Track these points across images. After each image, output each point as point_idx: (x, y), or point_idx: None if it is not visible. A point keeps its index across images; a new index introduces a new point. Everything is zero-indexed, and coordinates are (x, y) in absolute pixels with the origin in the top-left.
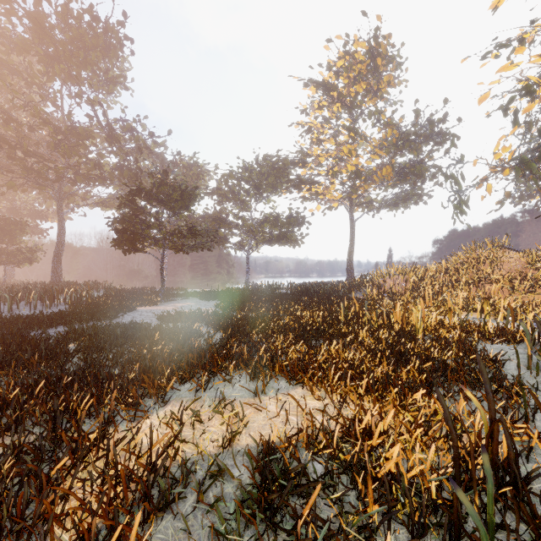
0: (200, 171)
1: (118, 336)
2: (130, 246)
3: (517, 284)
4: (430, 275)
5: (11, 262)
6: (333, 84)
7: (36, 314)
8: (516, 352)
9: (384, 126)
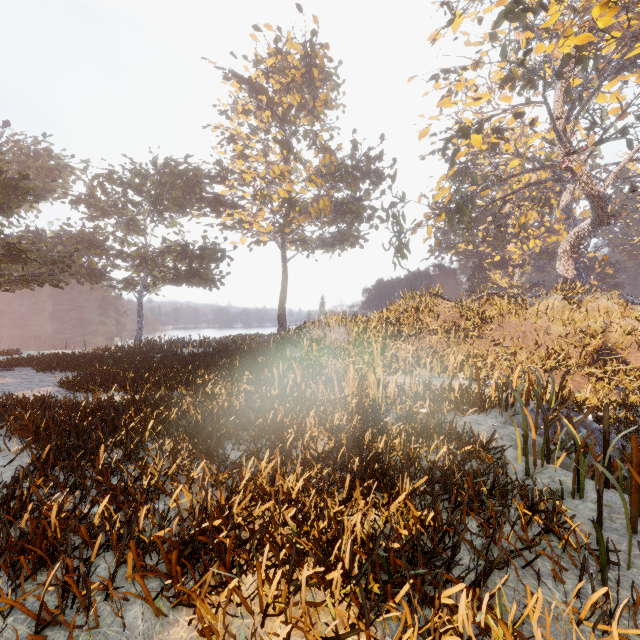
0: (57, 165)
1: None
2: None
3: (453, 335)
4: (373, 326)
5: None
6: (262, 85)
7: None
8: (525, 439)
9: (321, 149)
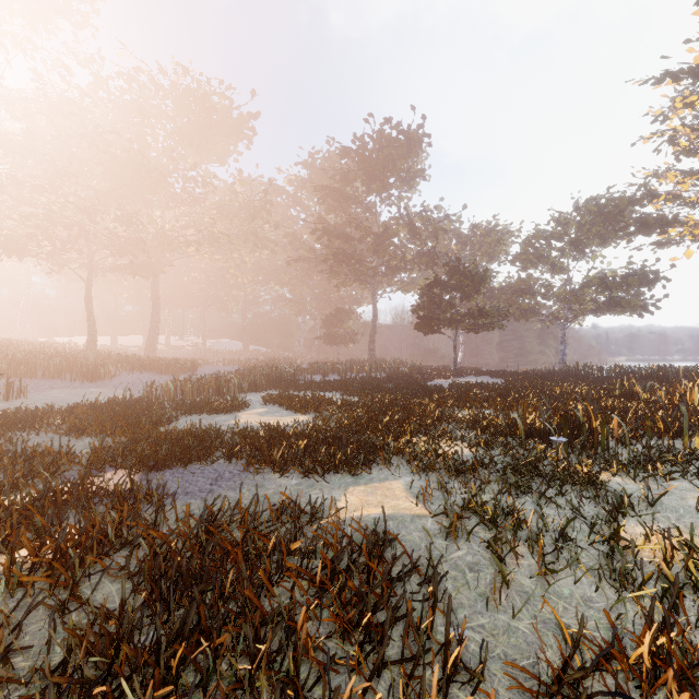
0: (501, 234)
1: (425, 389)
2: (429, 329)
3: None
4: None
5: (342, 343)
6: None
7: (374, 377)
8: None
9: None
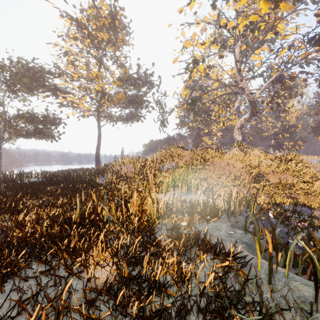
0: None
1: None
2: None
3: (190, 168)
4: (149, 164)
5: None
6: (84, 23)
7: None
8: (270, 257)
9: (120, 65)
